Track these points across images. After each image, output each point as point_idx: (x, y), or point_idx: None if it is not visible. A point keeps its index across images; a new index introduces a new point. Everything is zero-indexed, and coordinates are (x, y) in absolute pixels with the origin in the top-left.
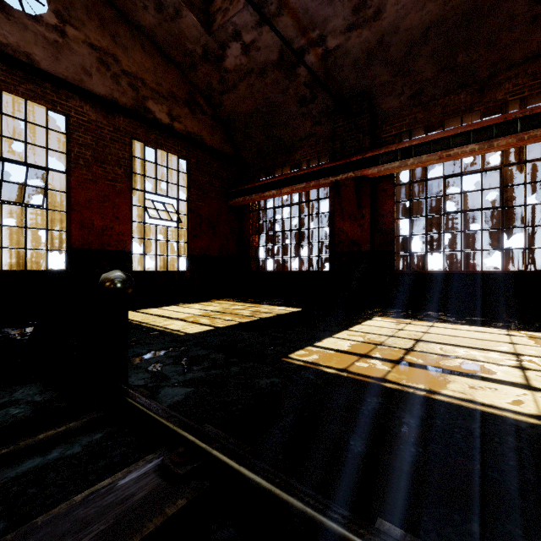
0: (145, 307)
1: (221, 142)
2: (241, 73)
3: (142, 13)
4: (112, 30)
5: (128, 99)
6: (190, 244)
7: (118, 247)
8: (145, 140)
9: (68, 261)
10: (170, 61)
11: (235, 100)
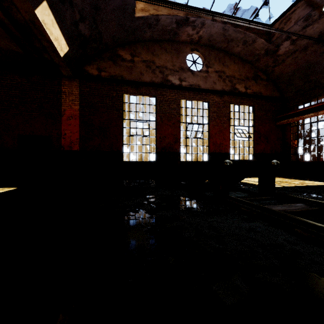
0: None
1: (271, 91)
2: (288, 54)
3: (235, 48)
4: (223, 61)
5: (228, 87)
6: (255, 148)
7: (225, 151)
8: (235, 103)
9: (209, 157)
10: (245, 61)
11: (282, 67)
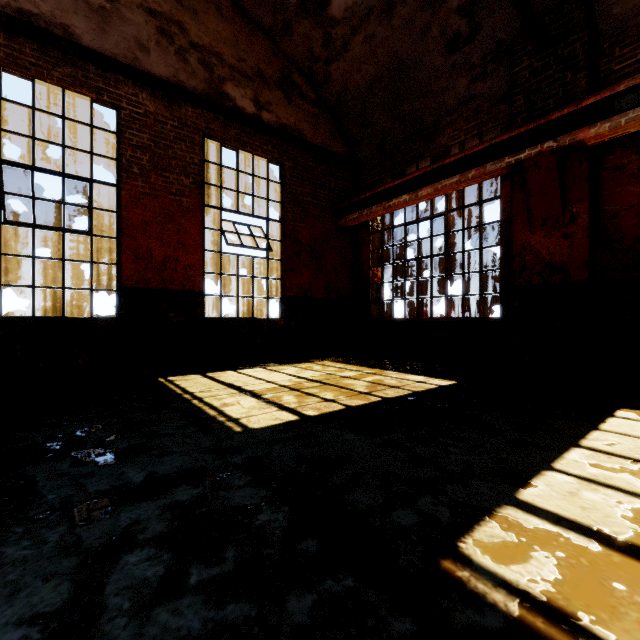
0: (221, 368)
1: (329, 137)
2: (354, 21)
3: None
4: None
5: (198, 82)
6: (284, 281)
7: (185, 285)
8: (222, 138)
9: (119, 305)
10: (256, 27)
11: (346, 68)
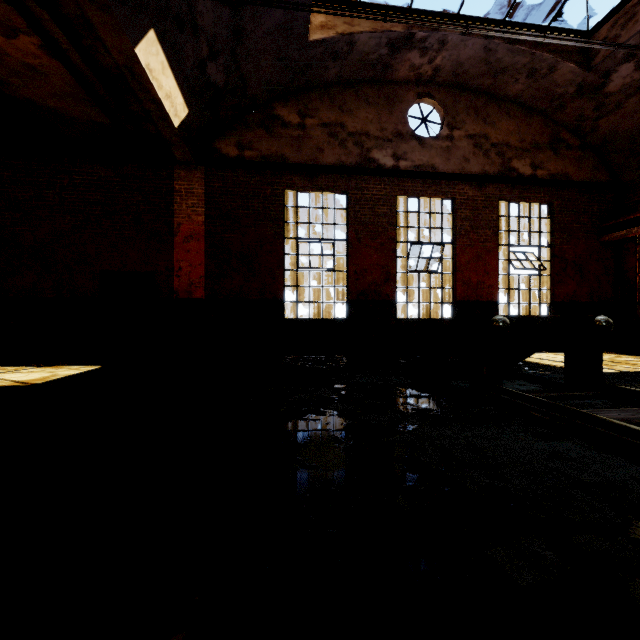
0: None
1: (591, 171)
2: (630, 90)
3: (511, 86)
4: (483, 114)
5: (495, 167)
6: (553, 291)
7: (488, 298)
8: (510, 198)
9: (454, 311)
10: (532, 112)
11: (616, 120)
